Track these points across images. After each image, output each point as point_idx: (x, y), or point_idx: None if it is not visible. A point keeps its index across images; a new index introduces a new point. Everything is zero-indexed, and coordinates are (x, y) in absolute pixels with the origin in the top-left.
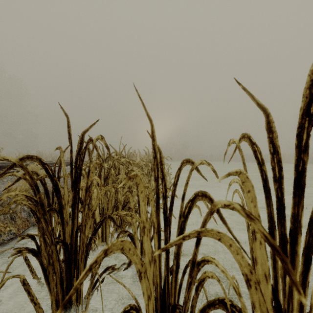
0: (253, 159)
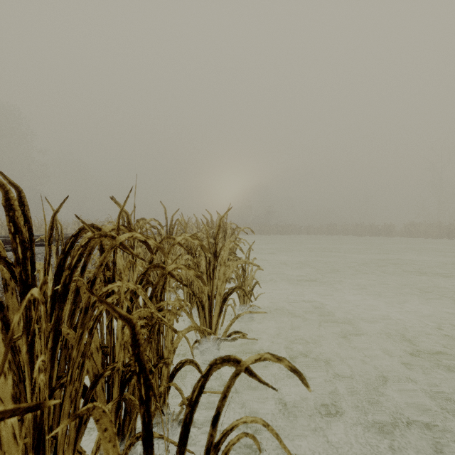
0: (371, 232)
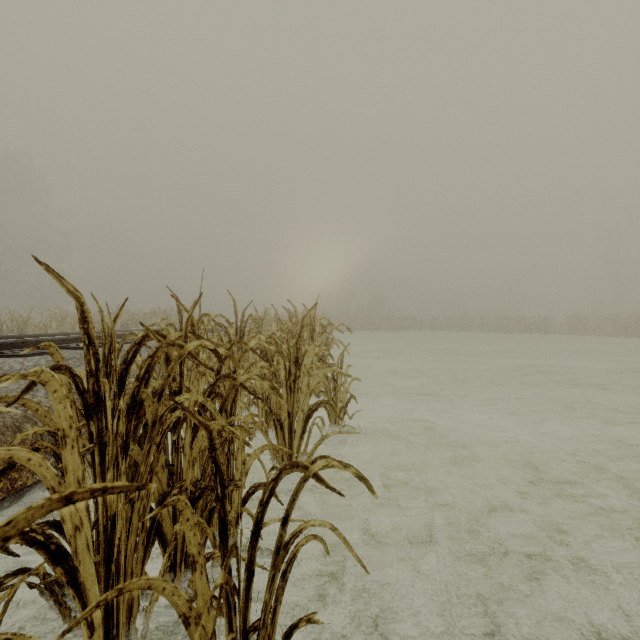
0: (520, 327)
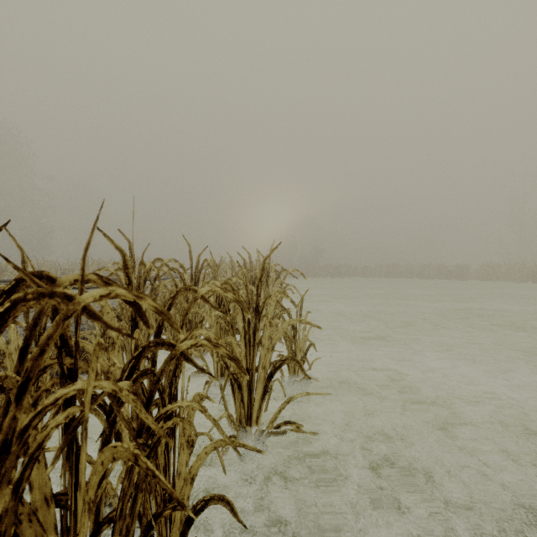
0: (440, 274)
